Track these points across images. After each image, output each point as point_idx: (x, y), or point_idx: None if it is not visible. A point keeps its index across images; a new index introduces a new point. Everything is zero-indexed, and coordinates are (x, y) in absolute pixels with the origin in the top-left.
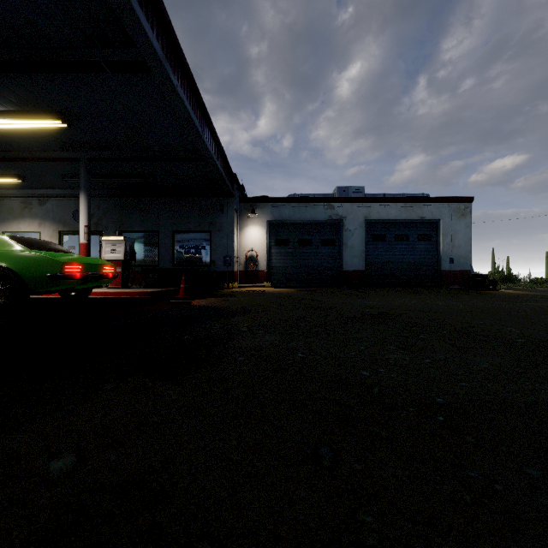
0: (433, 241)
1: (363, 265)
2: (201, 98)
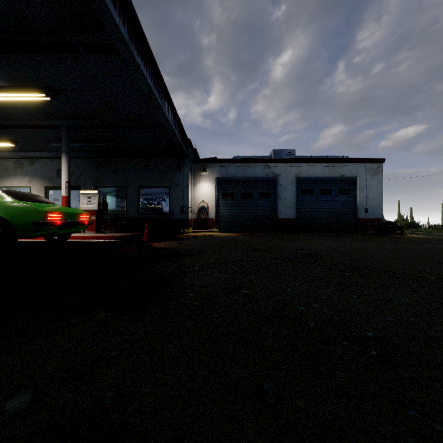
0: (351, 195)
1: (294, 214)
2: (161, 75)
